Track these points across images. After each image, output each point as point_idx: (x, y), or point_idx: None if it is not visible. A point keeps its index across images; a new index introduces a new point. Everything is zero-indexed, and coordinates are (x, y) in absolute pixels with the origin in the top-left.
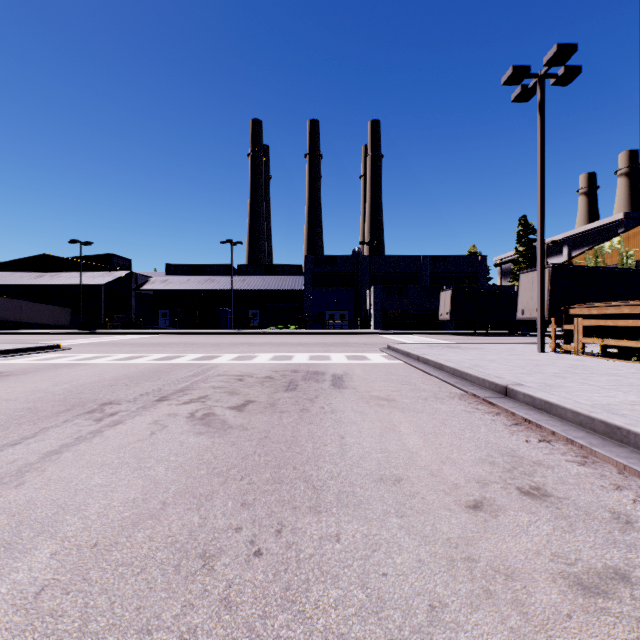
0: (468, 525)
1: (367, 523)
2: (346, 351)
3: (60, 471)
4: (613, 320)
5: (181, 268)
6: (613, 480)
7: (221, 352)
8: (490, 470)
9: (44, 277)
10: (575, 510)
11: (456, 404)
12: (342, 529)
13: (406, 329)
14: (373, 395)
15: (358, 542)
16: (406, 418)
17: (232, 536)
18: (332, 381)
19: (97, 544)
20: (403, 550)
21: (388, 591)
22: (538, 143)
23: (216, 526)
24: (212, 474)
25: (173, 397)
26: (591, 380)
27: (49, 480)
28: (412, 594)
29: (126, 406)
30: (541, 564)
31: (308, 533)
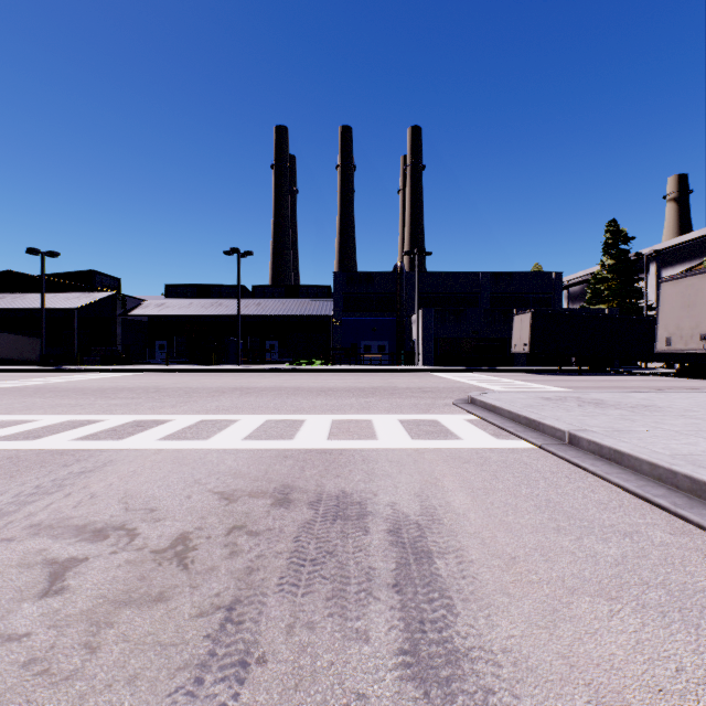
0: None
1: None
2: (398, 408)
3: None
4: None
5: (183, 290)
6: None
7: (177, 411)
8: None
9: (4, 299)
10: None
11: None
12: None
13: (465, 365)
14: None
15: None
16: None
17: None
18: (400, 596)
19: None
20: None
21: None
22: None
23: None
24: None
25: None
26: None
27: None
28: None
29: None
30: None
31: None
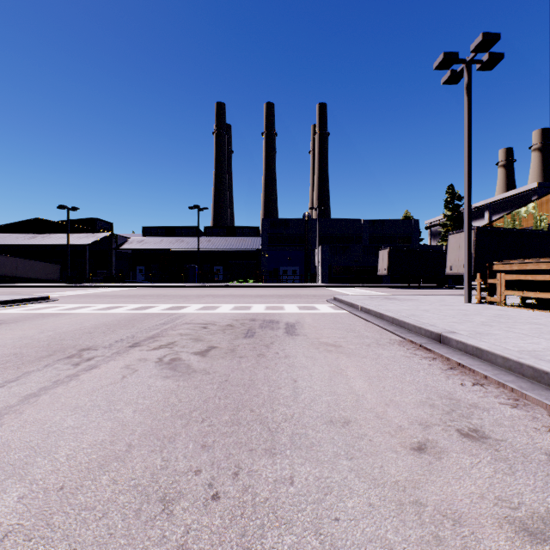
0: (414, 467)
1: (319, 465)
2: (298, 302)
3: (36, 413)
4: (532, 275)
5: (155, 230)
6: (545, 422)
7: (189, 303)
8: (431, 412)
9: (37, 238)
10: (513, 452)
11: (396, 350)
12: (295, 472)
13: (349, 283)
14: (322, 341)
15: (311, 485)
16: (352, 363)
17: (192, 479)
18: (285, 329)
19: (63, 487)
20: (354, 493)
21: (341, 537)
22: (465, 120)
23: (177, 468)
24: (176, 416)
25: (144, 343)
26: (515, 328)
27: (25, 422)
28: (364, 541)
29: (102, 352)
30: (486, 508)
31: (263, 476)
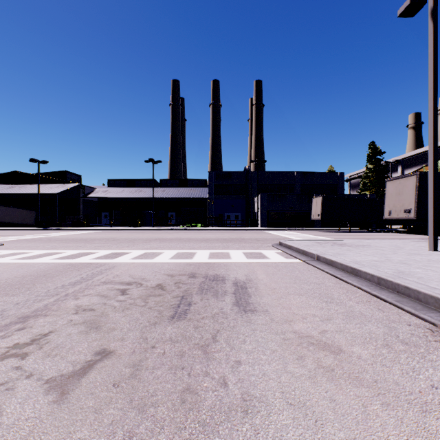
0: None
1: None
2: (243, 247)
3: None
4: None
5: (118, 182)
6: None
7: (131, 248)
8: None
9: (14, 188)
10: None
11: None
12: None
13: (285, 227)
14: (300, 332)
15: None
16: None
17: None
18: (235, 295)
19: None
20: None
21: None
22: (430, 48)
23: None
24: None
25: None
26: None
27: None
28: None
29: None
30: None
31: None
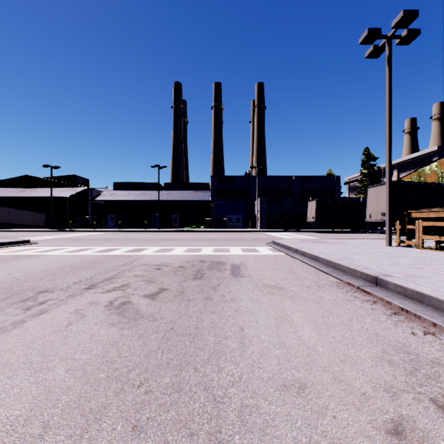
0: None
1: None
2: (241, 245)
3: None
4: None
5: (124, 185)
6: None
7: (148, 245)
8: (393, 372)
9: (26, 191)
10: None
11: (336, 292)
12: None
13: (283, 228)
14: (265, 283)
15: None
16: (296, 307)
17: None
18: (231, 270)
19: None
20: None
21: None
22: (387, 88)
23: None
24: (110, 378)
25: (100, 285)
26: None
27: None
28: None
29: (57, 294)
30: None
31: None
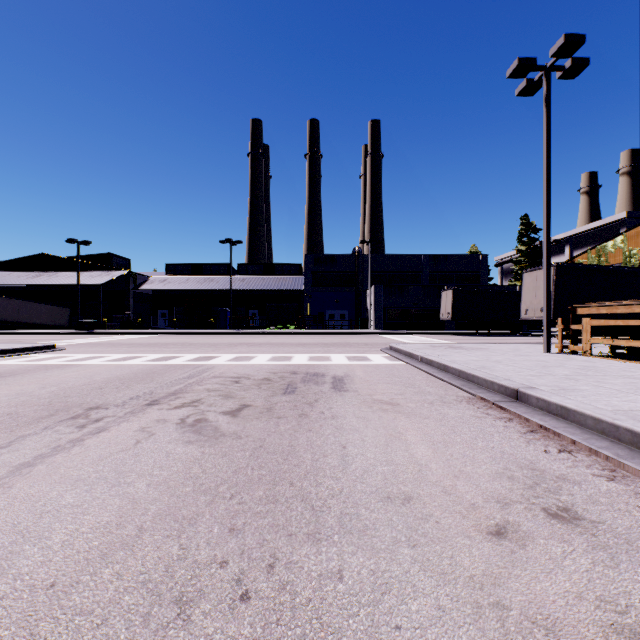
0: (492, 558)
1: (374, 555)
2: (347, 351)
3: (29, 488)
4: (624, 320)
5: (180, 268)
6: None
7: (219, 352)
8: (510, 486)
9: (42, 277)
10: (614, 538)
11: (464, 409)
12: (345, 563)
13: (407, 329)
14: (376, 399)
15: (364, 581)
16: (412, 424)
17: (216, 573)
18: (332, 383)
19: (54, 584)
20: (418, 592)
21: None
22: (544, 138)
23: (198, 559)
24: (198, 491)
25: (164, 401)
26: (606, 383)
27: (14, 499)
28: None
29: (113, 411)
30: (586, 612)
31: (305, 569)
